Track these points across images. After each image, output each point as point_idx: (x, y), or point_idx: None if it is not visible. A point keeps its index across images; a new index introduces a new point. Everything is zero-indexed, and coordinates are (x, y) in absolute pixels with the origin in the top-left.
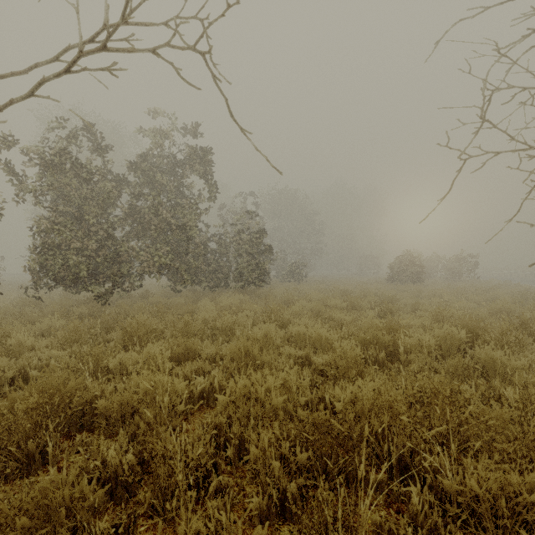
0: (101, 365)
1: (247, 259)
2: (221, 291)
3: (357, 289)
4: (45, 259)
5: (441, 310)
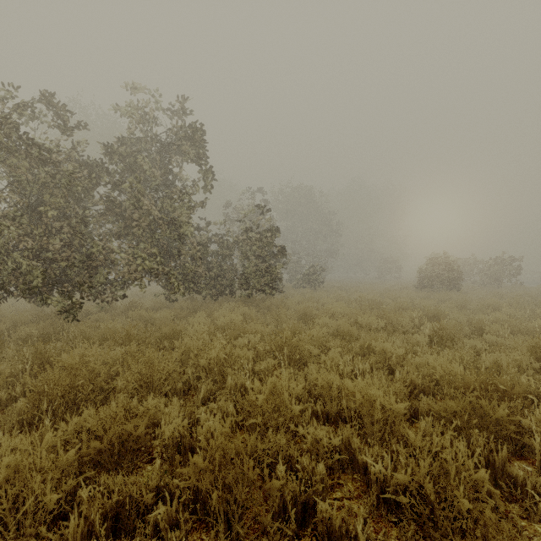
0: None
1: (254, 262)
2: (225, 300)
3: (386, 298)
4: None
5: None
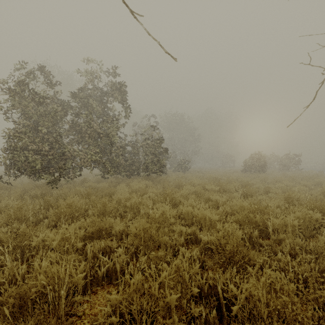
0: (26, 243)
1: (151, 157)
2: (134, 178)
3: (223, 177)
4: (12, 157)
5: (290, 194)
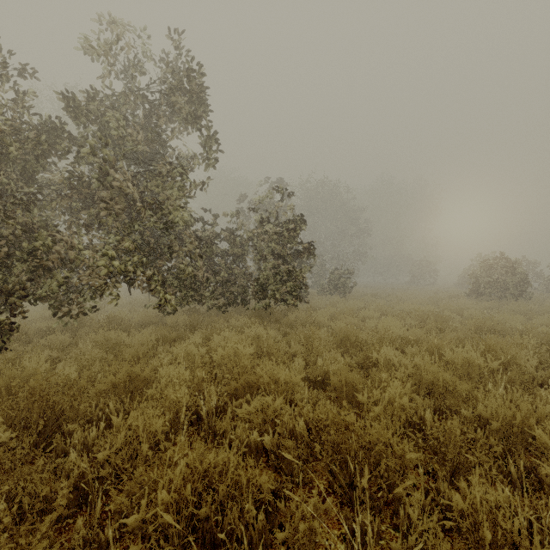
0: None
1: (273, 264)
2: (235, 311)
3: (448, 311)
4: None
5: None
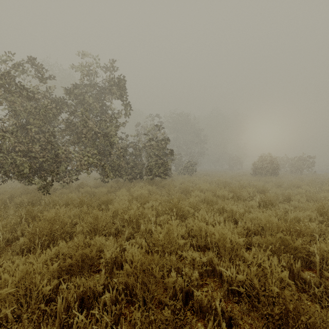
0: None
1: (155, 159)
2: (137, 181)
3: (234, 181)
4: None
5: (323, 204)
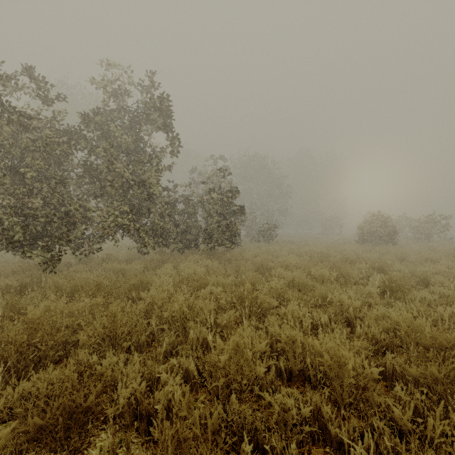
0: None
1: (216, 220)
2: (190, 252)
3: (333, 252)
4: None
5: None
